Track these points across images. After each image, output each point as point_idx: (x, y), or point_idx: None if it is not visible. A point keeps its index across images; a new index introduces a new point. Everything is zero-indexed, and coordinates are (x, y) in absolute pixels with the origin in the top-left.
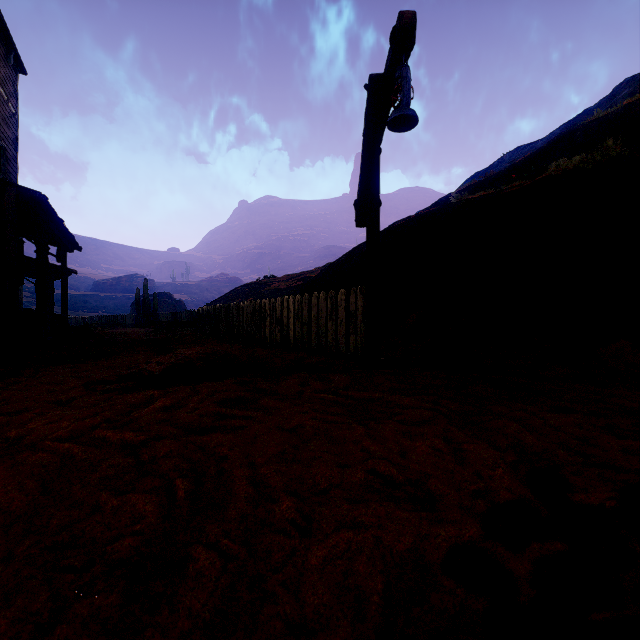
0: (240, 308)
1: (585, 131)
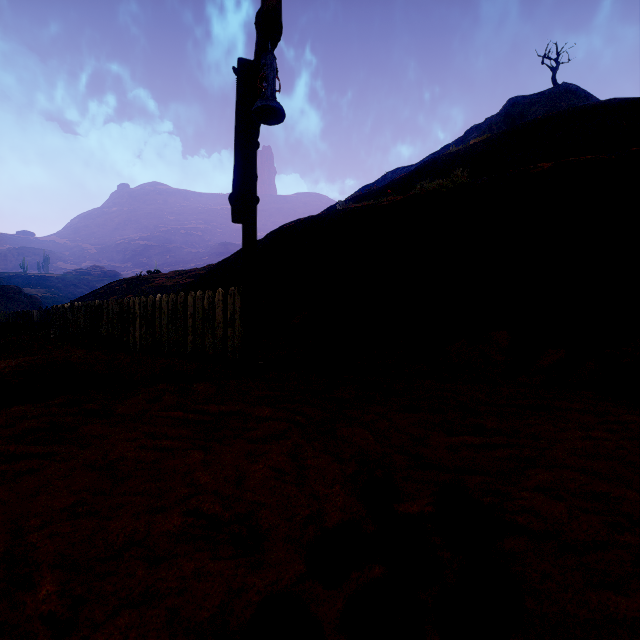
0: (104, 307)
1: (444, 161)
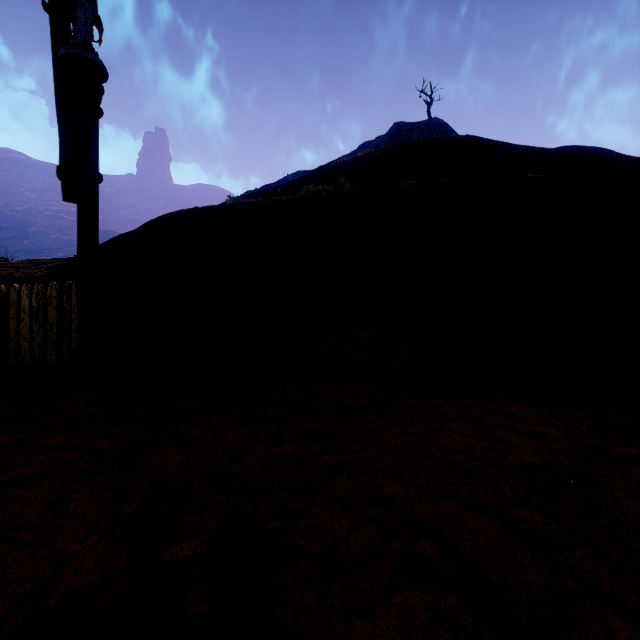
0: None
1: (334, 168)
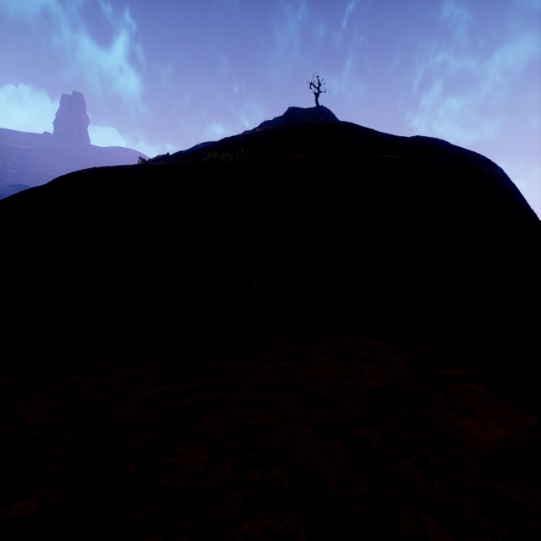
0: None
1: (237, 140)
